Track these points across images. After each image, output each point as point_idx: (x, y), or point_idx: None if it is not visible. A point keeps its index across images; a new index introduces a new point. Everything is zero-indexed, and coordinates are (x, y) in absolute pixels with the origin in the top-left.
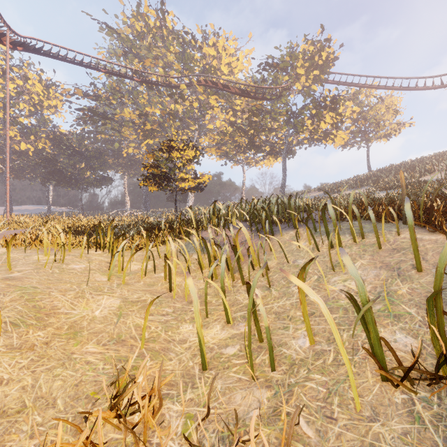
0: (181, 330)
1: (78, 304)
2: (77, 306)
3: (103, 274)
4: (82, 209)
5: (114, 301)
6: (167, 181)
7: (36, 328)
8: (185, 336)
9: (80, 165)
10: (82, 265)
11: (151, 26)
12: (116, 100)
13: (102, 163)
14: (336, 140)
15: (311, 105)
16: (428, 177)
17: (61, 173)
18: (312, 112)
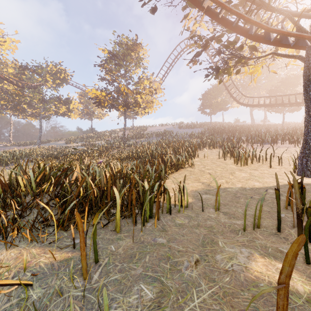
0: None
1: None
2: None
3: None
4: None
5: None
6: None
7: None
8: None
9: None
10: None
11: None
12: None
13: None
14: (72, 116)
15: (55, 99)
16: (102, 141)
17: None
18: (55, 103)
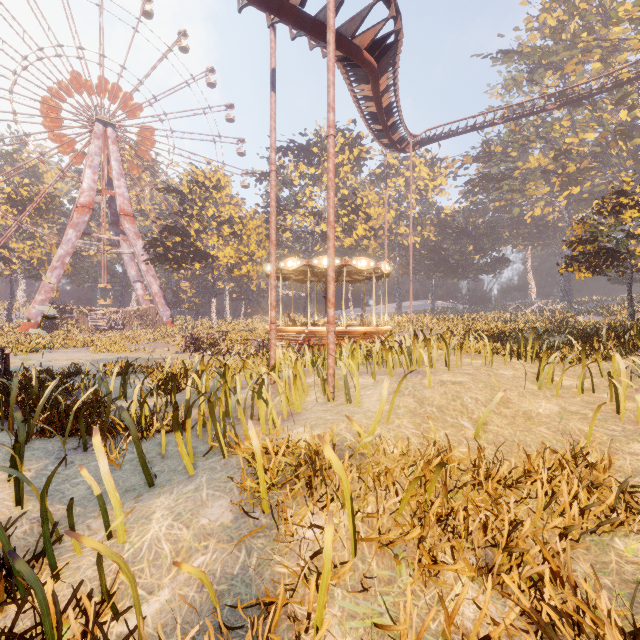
0: (632, 447)
1: (523, 401)
2: (523, 402)
3: (532, 383)
4: (469, 303)
5: (552, 407)
6: (610, 262)
7: (503, 407)
8: (636, 452)
9: (467, 249)
10: (509, 372)
11: (577, 4)
12: (517, 148)
13: (495, 241)
14: None
15: None
16: None
17: (446, 263)
18: None
